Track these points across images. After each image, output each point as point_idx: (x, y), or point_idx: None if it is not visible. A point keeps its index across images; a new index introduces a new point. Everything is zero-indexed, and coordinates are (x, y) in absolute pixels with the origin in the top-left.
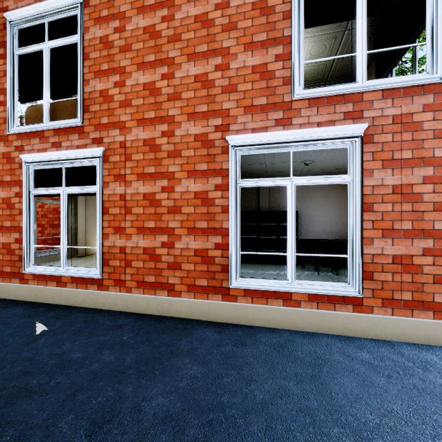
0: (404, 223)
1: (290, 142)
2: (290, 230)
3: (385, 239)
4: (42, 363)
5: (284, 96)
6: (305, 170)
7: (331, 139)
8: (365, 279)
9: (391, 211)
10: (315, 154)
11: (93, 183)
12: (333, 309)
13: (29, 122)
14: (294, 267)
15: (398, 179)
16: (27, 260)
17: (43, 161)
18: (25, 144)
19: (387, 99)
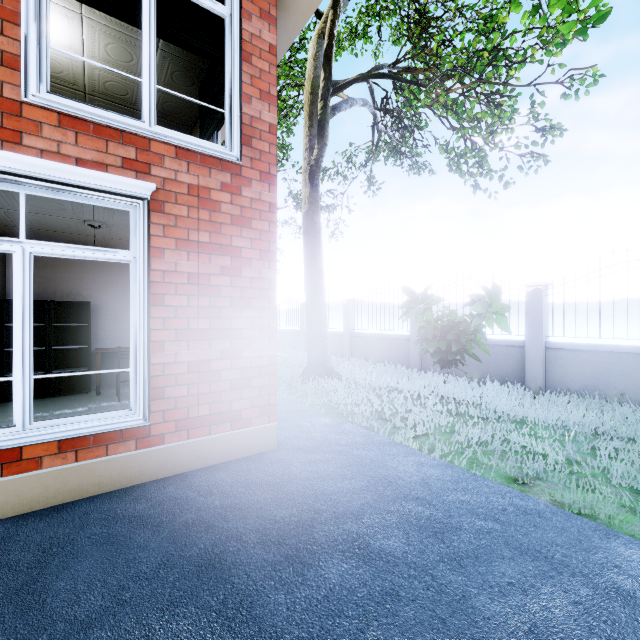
0: (202, 321)
1: (18, 175)
2: (20, 334)
3: (180, 342)
4: None
5: (4, 86)
6: (101, 236)
7: (102, 192)
8: (154, 399)
9: (187, 306)
10: (103, 212)
11: None
12: (104, 454)
13: None
14: (30, 400)
15: (195, 266)
16: None
17: None
18: None
19: (182, 161)
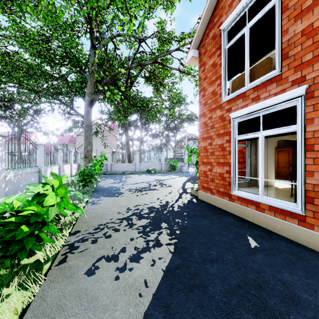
0: None
1: None
2: None
3: None
4: (269, 283)
5: None
6: None
7: None
8: None
9: None
10: None
11: (290, 123)
12: None
13: (233, 91)
14: None
15: None
16: (234, 186)
17: (244, 114)
18: (232, 106)
19: None
